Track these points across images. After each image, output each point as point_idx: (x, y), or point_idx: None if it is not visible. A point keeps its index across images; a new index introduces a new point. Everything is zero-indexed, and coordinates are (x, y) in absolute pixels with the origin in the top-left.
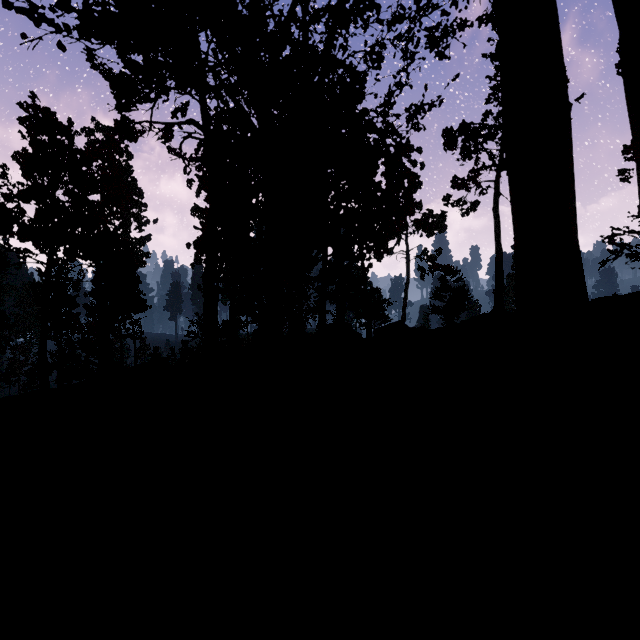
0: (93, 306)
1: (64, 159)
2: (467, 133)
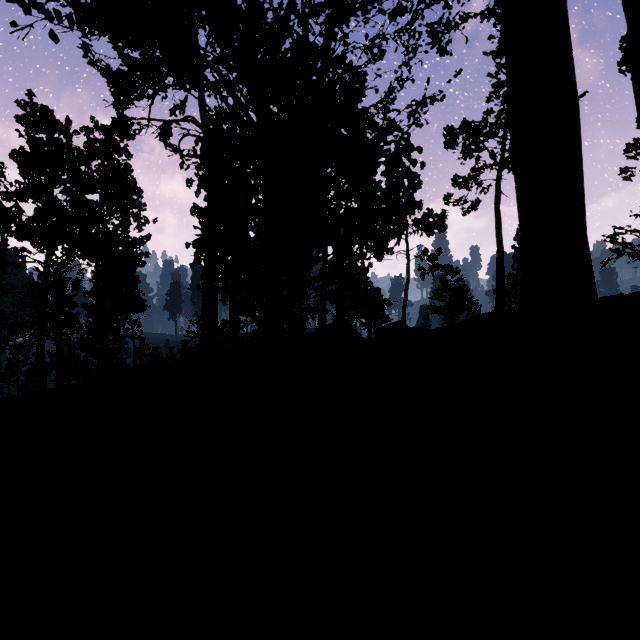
0: (92, 306)
1: (62, 157)
2: (468, 131)
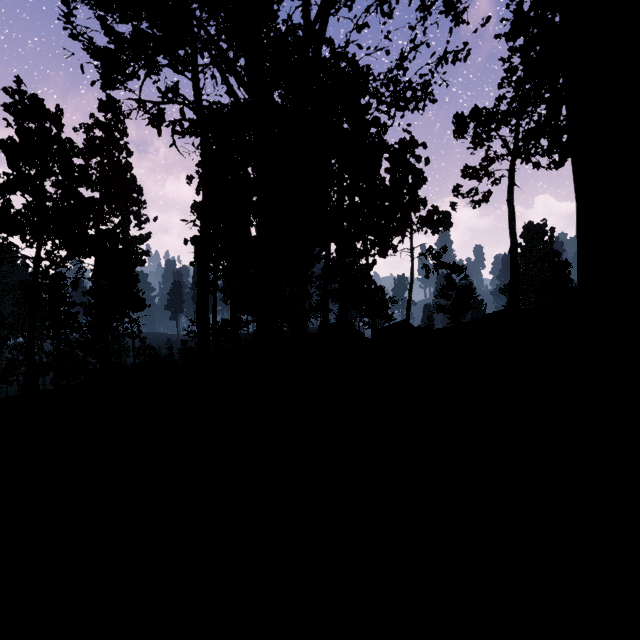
0: (90, 305)
1: (52, 148)
2: (479, 119)
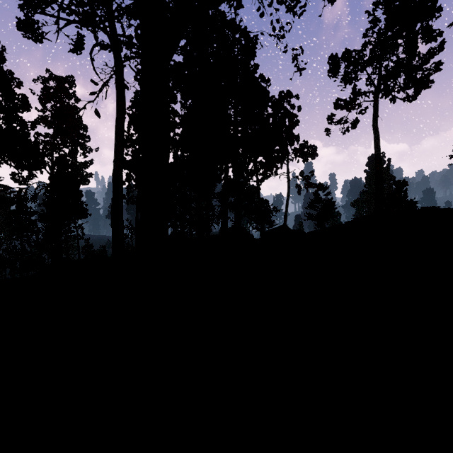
0: (43, 213)
1: None
2: (349, 59)
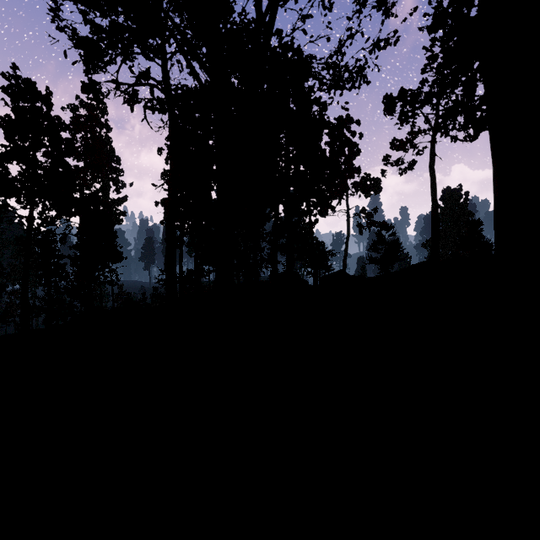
0: (76, 257)
1: (43, 124)
2: (405, 99)
